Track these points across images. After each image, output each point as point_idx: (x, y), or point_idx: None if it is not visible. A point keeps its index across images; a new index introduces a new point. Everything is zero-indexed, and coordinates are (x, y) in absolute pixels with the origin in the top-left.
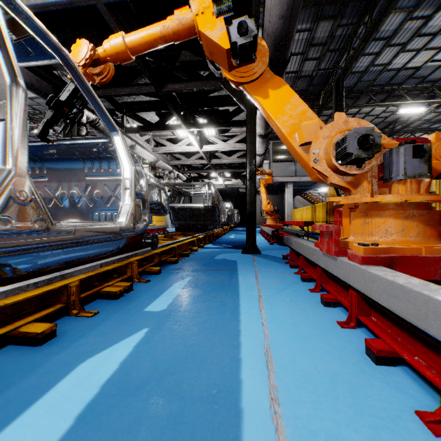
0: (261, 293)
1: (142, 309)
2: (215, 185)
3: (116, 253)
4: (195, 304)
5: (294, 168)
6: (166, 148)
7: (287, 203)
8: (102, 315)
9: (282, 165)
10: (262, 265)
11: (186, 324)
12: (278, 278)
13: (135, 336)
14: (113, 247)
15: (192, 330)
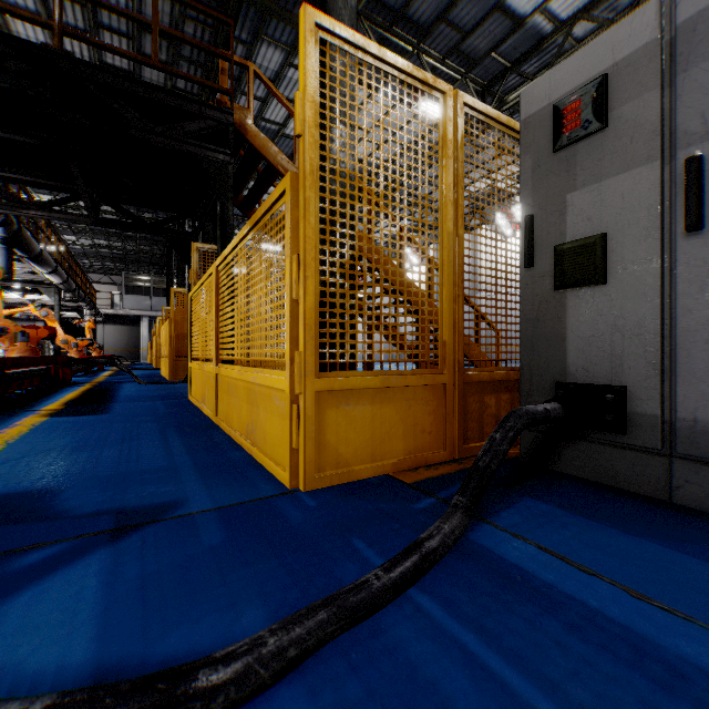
0: None
1: None
2: None
3: None
4: None
5: (150, 302)
6: None
7: (143, 337)
8: None
9: (137, 298)
10: None
11: None
12: None
13: None
14: None
15: None
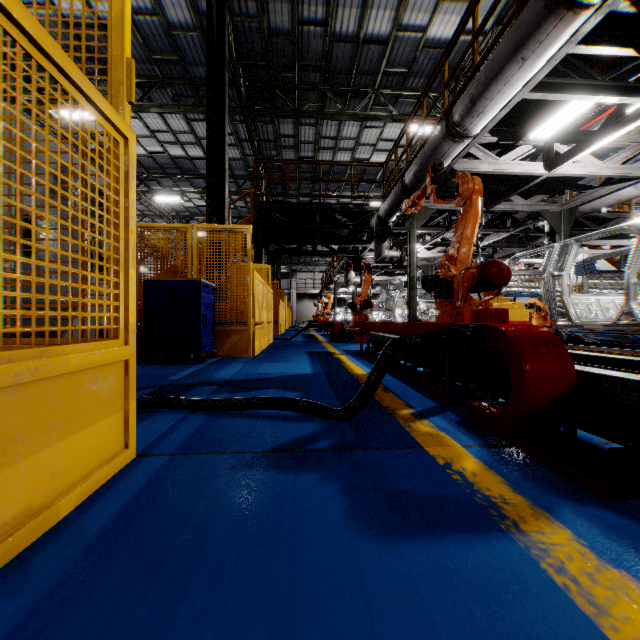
0: None
1: None
2: None
3: None
4: None
5: None
6: None
7: None
8: None
9: None
10: None
11: None
12: None
13: None
14: None
15: None
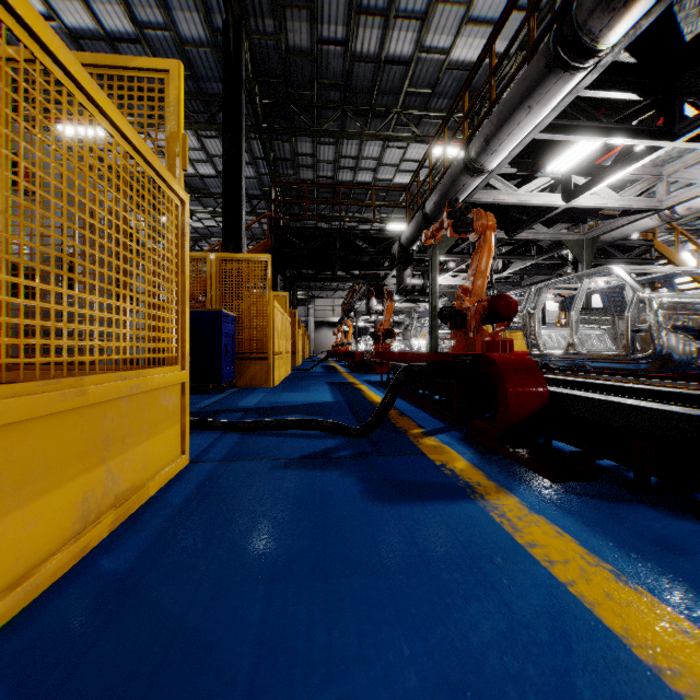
0: None
1: None
2: None
3: None
4: None
5: None
6: None
7: None
8: None
9: None
10: None
11: None
12: None
13: None
14: None
15: None
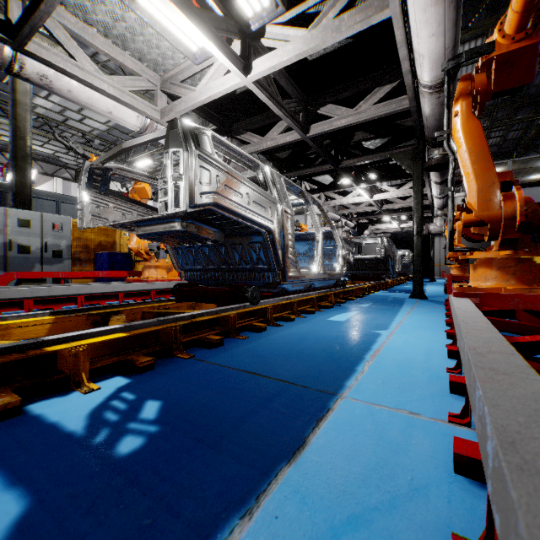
0: (410, 312)
1: (344, 312)
2: (388, 229)
3: (321, 288)
4: (370, 312)
5: None
6: (336, 201)
7: None
8: (327, 312)
9: None
10: (421, 304)
11: (366, 315)
12: (428, 309)
13: (345, 316)
14: (326, 283)
15: (369, 317)
